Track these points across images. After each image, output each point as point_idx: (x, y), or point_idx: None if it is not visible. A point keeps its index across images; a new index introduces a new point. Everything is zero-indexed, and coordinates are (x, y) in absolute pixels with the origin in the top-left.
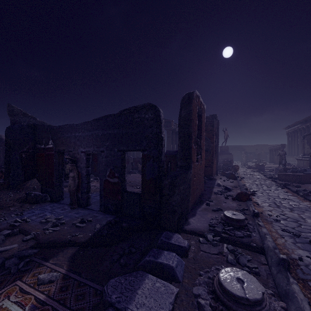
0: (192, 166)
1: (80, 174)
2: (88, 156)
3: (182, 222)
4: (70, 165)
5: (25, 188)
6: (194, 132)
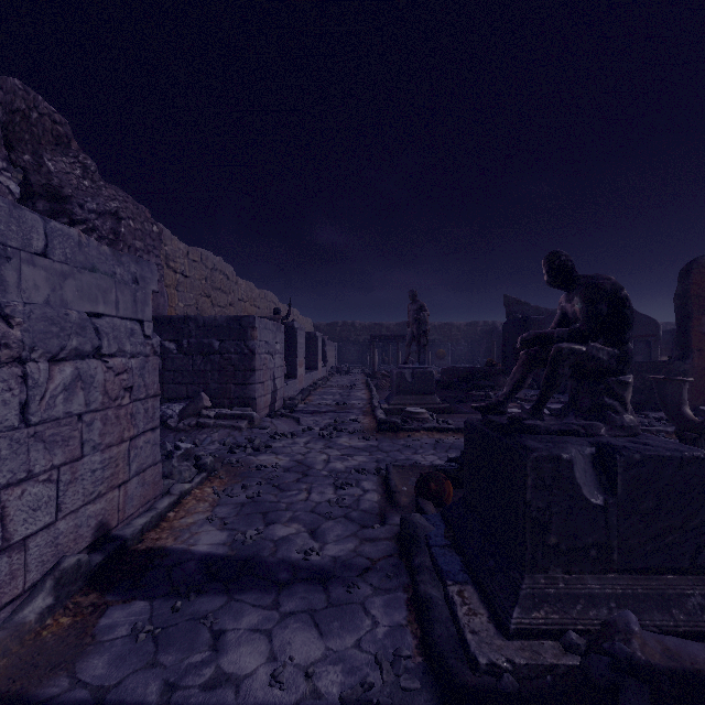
0: (691, 356)
1: None
2: None
3: (643, 409)
4: None
5: None
6: (703, 310)
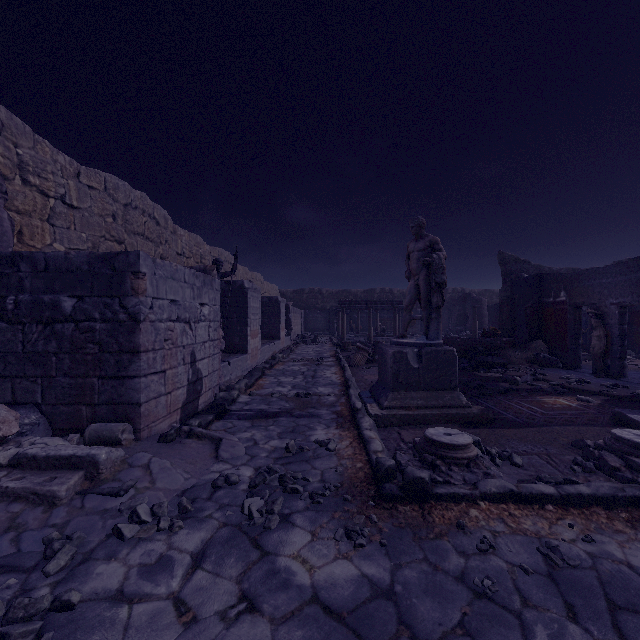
0: None
1: (608, 334)
2: (621, 310)
3: None
4: (593, 321)
5: (531, 349)
6: None
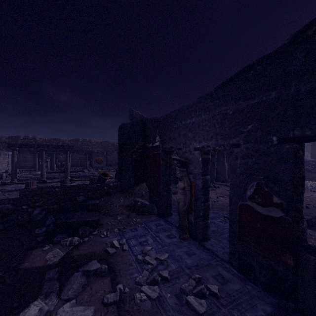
0: None
1: (193, 185)
2: (205, 156)
3: None
4: (178, 170)
5: (135, 193)
6: None
